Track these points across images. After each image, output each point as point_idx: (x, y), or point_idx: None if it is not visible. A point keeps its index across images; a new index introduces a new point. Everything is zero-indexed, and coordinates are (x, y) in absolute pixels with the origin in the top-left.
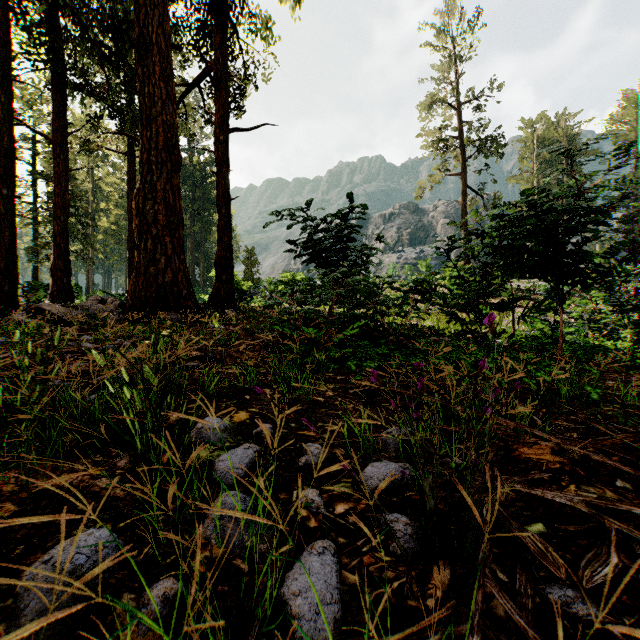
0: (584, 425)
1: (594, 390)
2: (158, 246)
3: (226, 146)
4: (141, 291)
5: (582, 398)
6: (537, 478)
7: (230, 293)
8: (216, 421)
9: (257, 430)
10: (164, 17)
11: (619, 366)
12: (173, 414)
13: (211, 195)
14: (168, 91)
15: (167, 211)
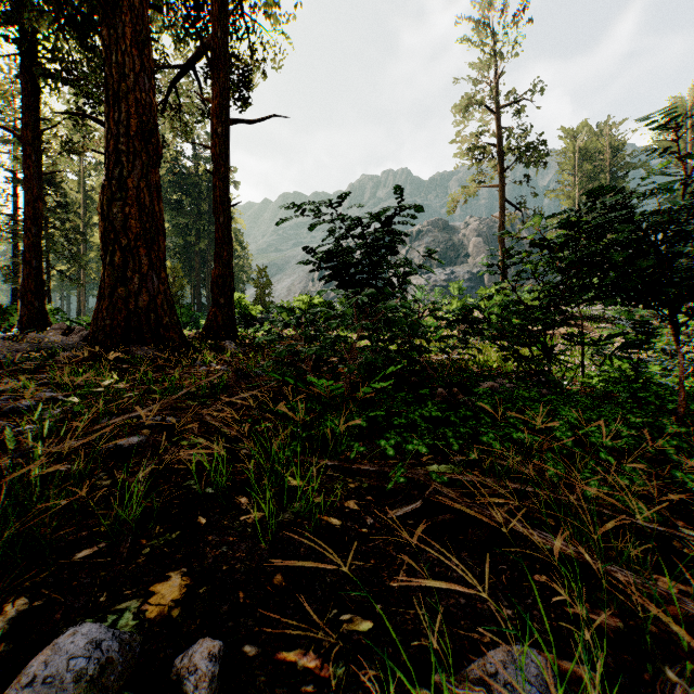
0: None
1: None
2: (129, 260)
3: (225, 140)
4: (105, 319)
5: None
6: None
7: (229, 320)
8: (84, 643)
9: (180, 665)
10: None
11: None
12: None
13: None
14: (144, 61)
15: (142, 215)
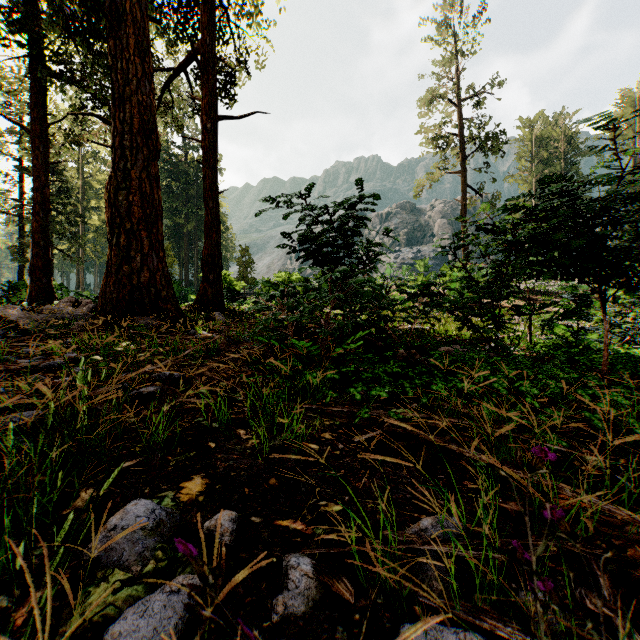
0: None
1: None
2: (133, 242)
3: (214, 135)
4: (112, 293)
5: None
6: None
7: (218, 294)
8: (143, 510)
9: (210, 524)
10: None
11: None
12: None
13: None
14: (145, 68)
15: (143, 202)
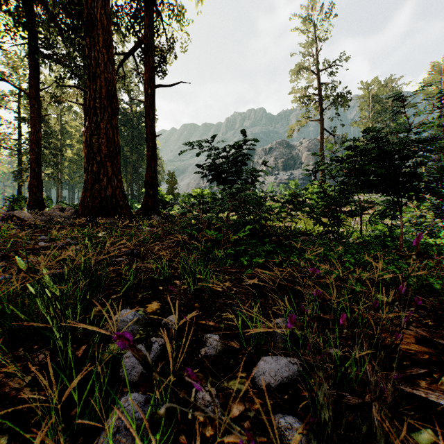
0: (433, 312)
1: (436, 281)
2: (101, 169)
3: (152, 97)
4: (88, 202)
5: (426, 287)
6: (415, 374)
7: (155, 203)
8: (130, 313)
9: (165, 321)
10: (106, 2)
11: (442, 258)
12: (72, 324)
13: (144, 134)
14: (109, 56)
15: (108, 143)
